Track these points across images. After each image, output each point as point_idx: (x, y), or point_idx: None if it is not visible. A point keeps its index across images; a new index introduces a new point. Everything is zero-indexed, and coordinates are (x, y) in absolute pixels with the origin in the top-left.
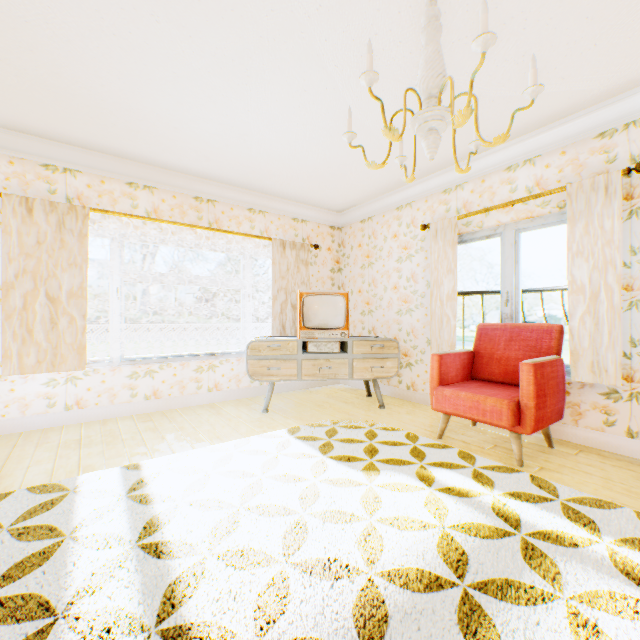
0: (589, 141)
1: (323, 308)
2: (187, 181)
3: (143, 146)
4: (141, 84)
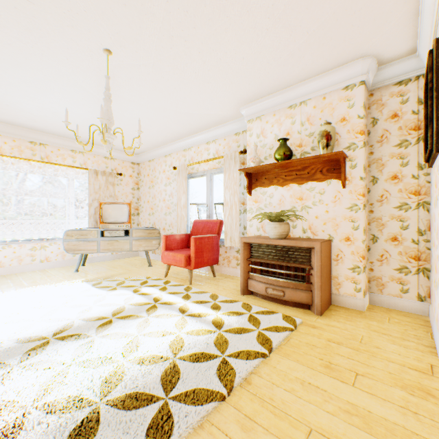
0: (232, 136)
1: (114, 211)
2: (24, 131)
3: None
4: None
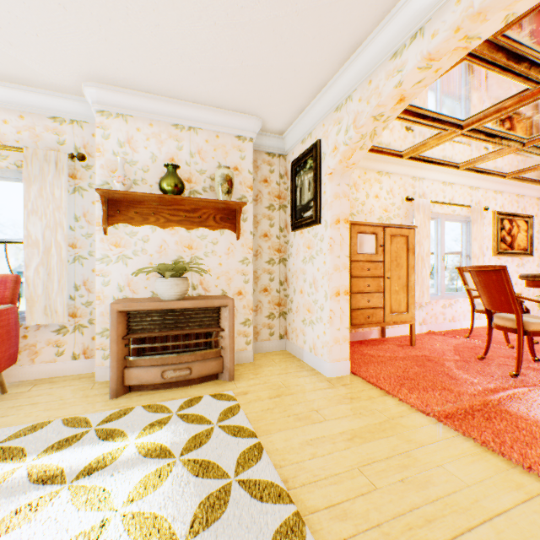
0: (46, 119)
1: None
2: None
3: None
4: None
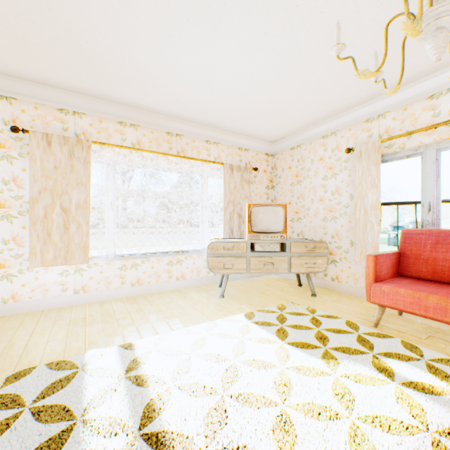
0: None
1: (267, 216)
2: (161, 120)
3: (131, 92)
4: (133, 36)
